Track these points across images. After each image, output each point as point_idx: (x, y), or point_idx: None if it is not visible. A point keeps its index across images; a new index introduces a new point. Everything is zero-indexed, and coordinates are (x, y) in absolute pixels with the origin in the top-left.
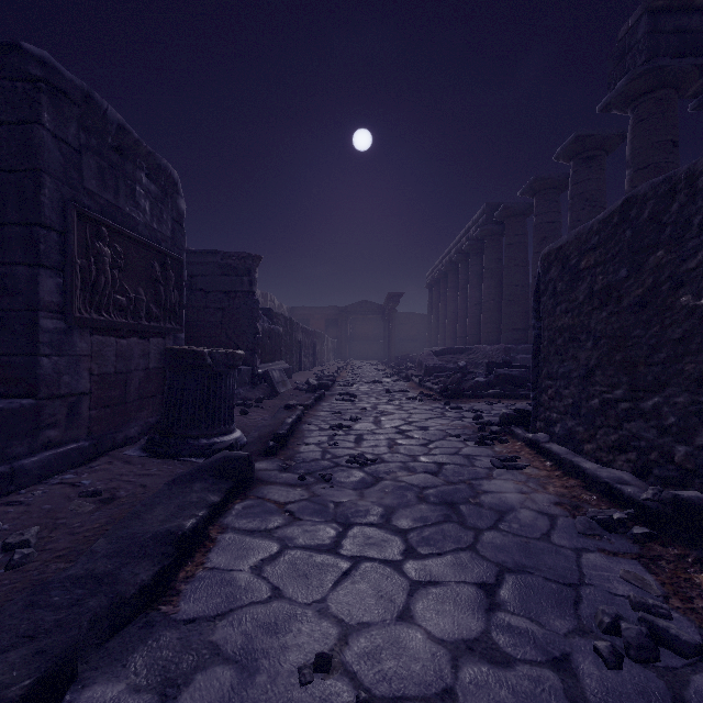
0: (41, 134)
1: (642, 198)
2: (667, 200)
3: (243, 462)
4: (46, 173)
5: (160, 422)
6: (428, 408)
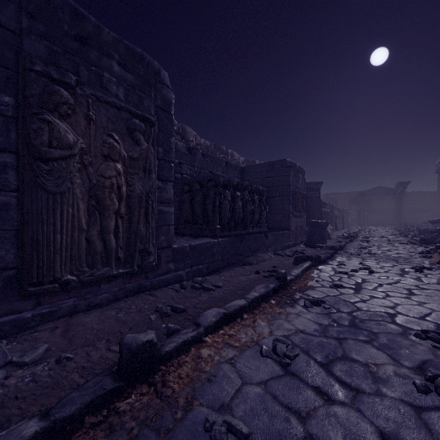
0: (290, 177)
1: None
2: None
3: (336, 247)
4: (291, 185)
5: (307, 239)
6: (408, 246)
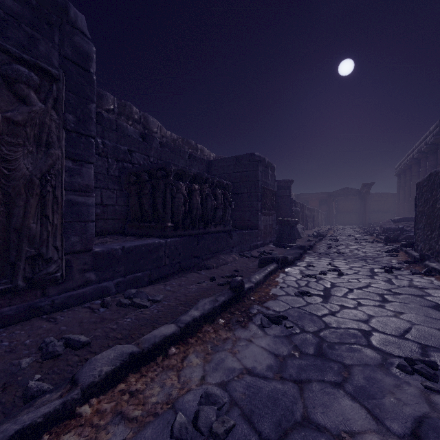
0: (258, 172)
1: (432, 174)
2: (435, 177)
3: (305, 247)
4: (259, 180)
5: (277, 239)
6: (374, 245)
